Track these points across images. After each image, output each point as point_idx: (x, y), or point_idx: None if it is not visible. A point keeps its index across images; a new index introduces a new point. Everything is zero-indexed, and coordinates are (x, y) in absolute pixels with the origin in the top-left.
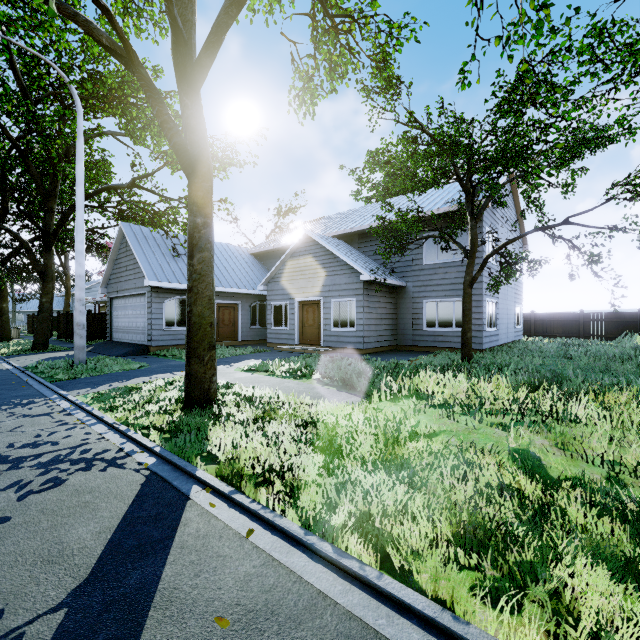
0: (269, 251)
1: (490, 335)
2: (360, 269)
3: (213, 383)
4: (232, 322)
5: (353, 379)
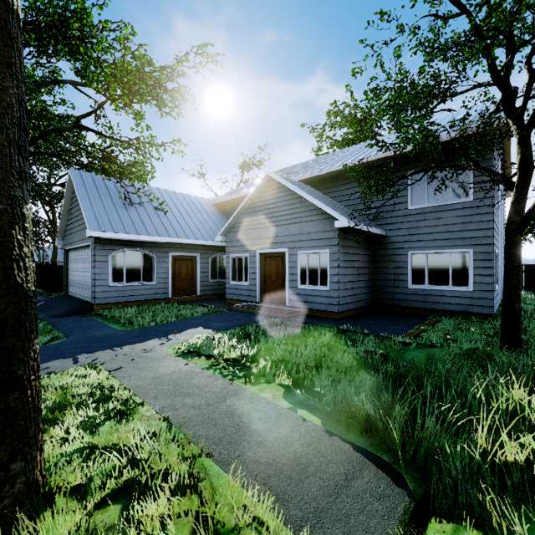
0: (231, 201)
1: (496, 295)
2: (335, 213)
3: (11, 480)
4: (190, 275)
5: (353, 404)
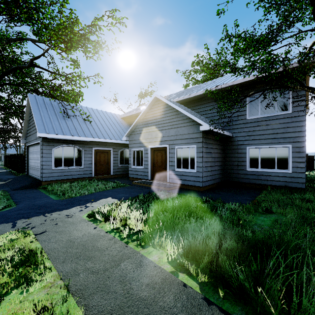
0: (133, 115)
1: None
2: (200, 121)
3: None
4: (106, 162)
5: (226, 272)
